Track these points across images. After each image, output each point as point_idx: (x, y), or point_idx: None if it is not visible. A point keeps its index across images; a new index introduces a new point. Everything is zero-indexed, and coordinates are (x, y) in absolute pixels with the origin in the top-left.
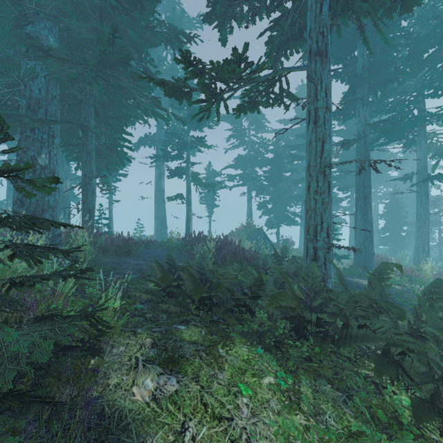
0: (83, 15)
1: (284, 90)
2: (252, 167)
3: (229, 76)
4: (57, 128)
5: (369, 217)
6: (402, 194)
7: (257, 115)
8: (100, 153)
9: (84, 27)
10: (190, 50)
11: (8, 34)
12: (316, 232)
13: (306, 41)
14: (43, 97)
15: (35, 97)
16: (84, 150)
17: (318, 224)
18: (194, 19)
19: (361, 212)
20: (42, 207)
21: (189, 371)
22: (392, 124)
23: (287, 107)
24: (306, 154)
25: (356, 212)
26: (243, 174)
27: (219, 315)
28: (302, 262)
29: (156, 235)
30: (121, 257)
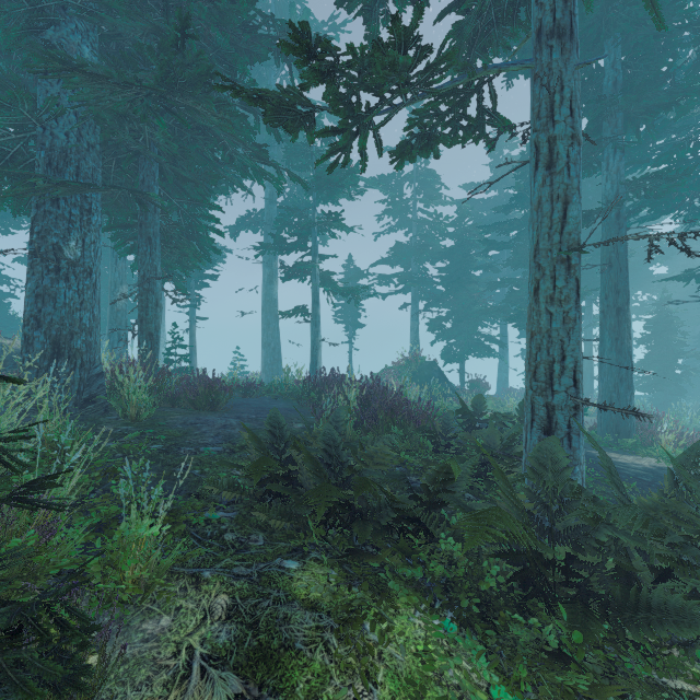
0: (136, 6)
1: (486, 110)
2: (420, 263)
3: (385, 74)
4: (97, 198)
5: (625, 345)
6: (674, 305)
7: (428, 178)
8: (170, 240)
9: (140, 28)
10: (308, 25)
11: (16, 43)
12: (552, 375)
13: (524, 27)
14: (73, 146)
15: (60, 147)
16: (142, 235)
17: (556, 361)
18: (325, 24)
19: (612, 336)
20: (70, 329)
21: (300, 687)
22: (668, 181)
23: (491, 143)
24: (531, 226)
25: (601, 335)
26: (405, 274)
27: (364, 540)
28: (517, 429)
29: (264, 373)
30: (201, 412)
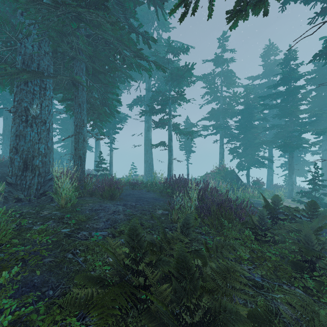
0: None
1: None
2: (224, 118)
3: None
4: (50, 81)
5: None
6: None
7: (229, 74)
8: (93, 106)
9: None
10: None
11: None
12: None
13: None
14: (36, 52)
15: (29, 53)
16: (76, 102)
17: None
18: None
19: None
20: (32, 154)
21: None
22: None
23: None
24: None
25: None
26: (216, 124)
27: None
28: None
29: (145, 175)
30: (105, 200)
